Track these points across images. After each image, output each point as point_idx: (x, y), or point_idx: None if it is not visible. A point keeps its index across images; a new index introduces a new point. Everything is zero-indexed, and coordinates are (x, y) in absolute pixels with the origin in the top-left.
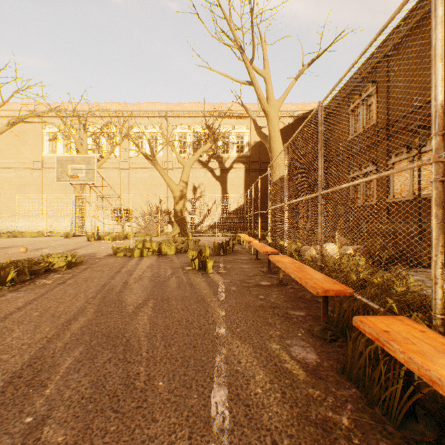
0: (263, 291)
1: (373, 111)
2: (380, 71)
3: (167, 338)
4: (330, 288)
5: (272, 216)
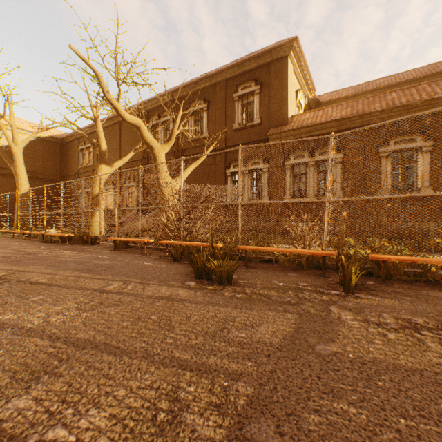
0: (25, 241)
1: (92, 157)
2: (95, 137)
3: (4, 245)
4: (44, 233)
5: (18, 217)
